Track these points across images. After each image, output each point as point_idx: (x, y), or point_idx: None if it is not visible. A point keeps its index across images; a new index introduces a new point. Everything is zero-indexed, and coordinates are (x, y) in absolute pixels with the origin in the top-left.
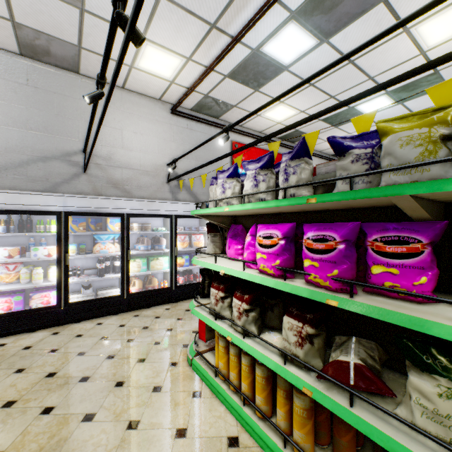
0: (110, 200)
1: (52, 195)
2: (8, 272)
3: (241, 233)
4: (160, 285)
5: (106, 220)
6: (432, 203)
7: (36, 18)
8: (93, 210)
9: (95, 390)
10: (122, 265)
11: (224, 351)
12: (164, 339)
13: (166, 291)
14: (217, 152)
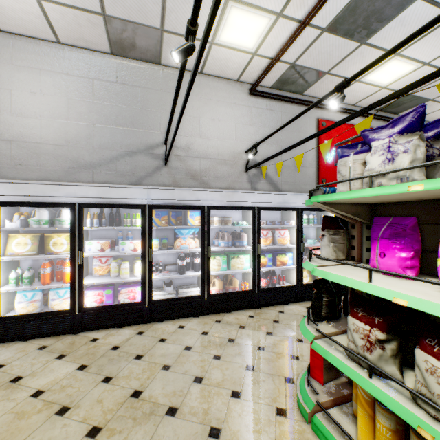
0: (191, 192)
1: (137, 187)
2: (101, 264)
3: (411, 231)
4: (241, 287)
5: (186, 214)
6: None
7: (123, 5)
8: (174, 203)
9: (185, 435)
10: (202, 262)
11: (391, 437)
12: (257, 362)
13: (247, 294)
14: (300, 133)
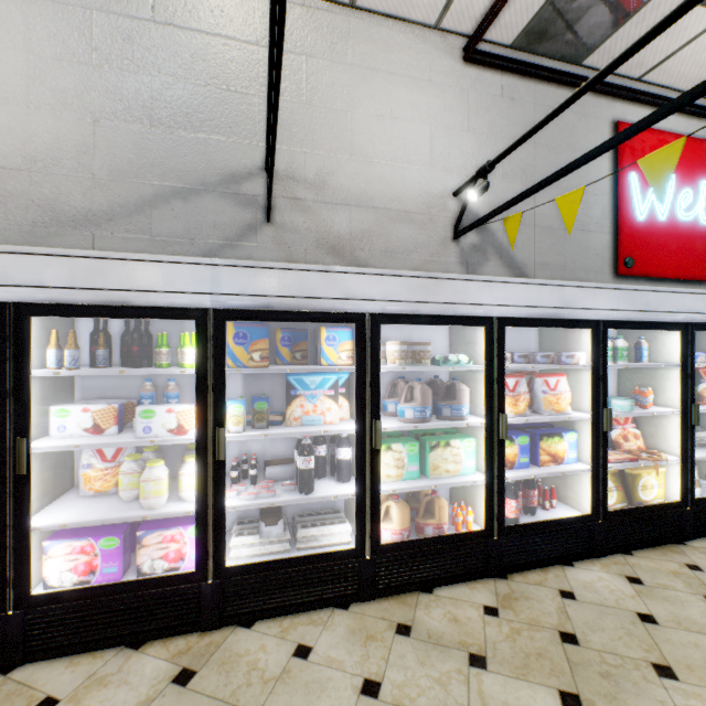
0: (328, 276)
1: (184, 262)
2: (102, 463)
3: None
4: (454, 519)
5: (317, 335)
6: None
7: None
8: (285, 305)
9: None
10: (359, 462)
11: None
12: None
13: (473, 541)
14: (575, 154)
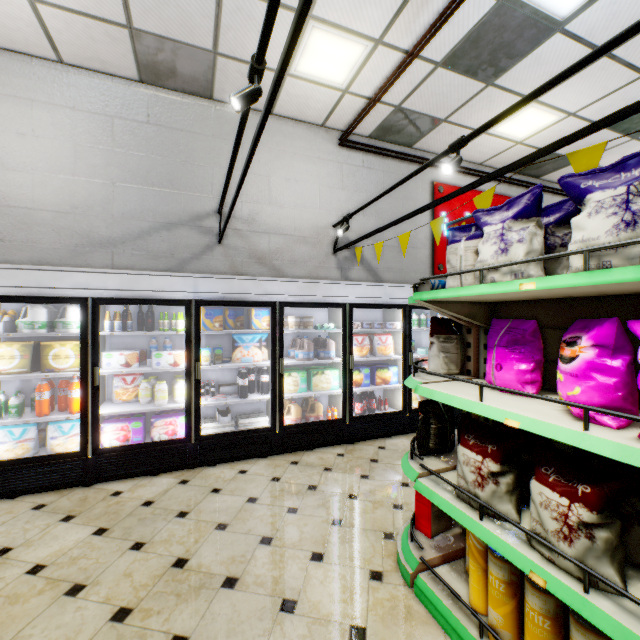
0: (256, 282)
1: (179, 275)
2: (125, 386)
3: (532, 338)
4: (327, 415)
5: (250, 313)
6: None
7: (159, 16)
8: (233, 298)
9: (249, 611)
10: (273, 381)
11: (504, 590)
12: (347, 515)
13: (336, 424)
14: (409, 201)
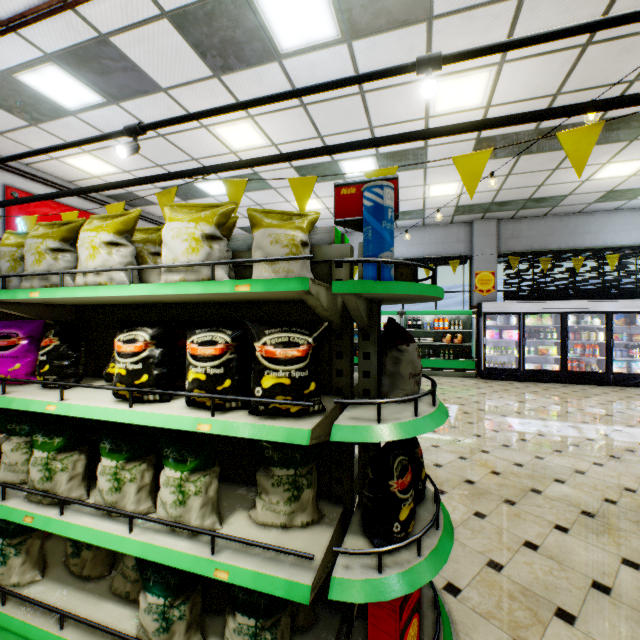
0: None
1: None
2: None
3: None
4: None
5: None
6: (40, 306)
7: None
8: None
9: None
10: None
11: None
12: None
13: None
14: None
